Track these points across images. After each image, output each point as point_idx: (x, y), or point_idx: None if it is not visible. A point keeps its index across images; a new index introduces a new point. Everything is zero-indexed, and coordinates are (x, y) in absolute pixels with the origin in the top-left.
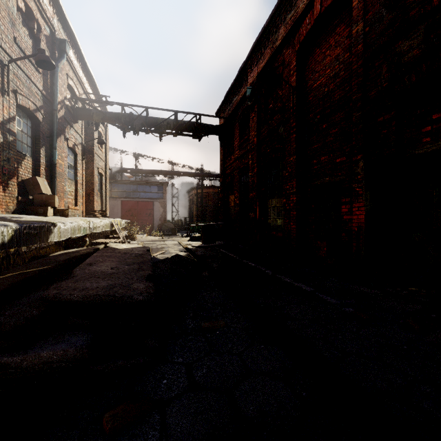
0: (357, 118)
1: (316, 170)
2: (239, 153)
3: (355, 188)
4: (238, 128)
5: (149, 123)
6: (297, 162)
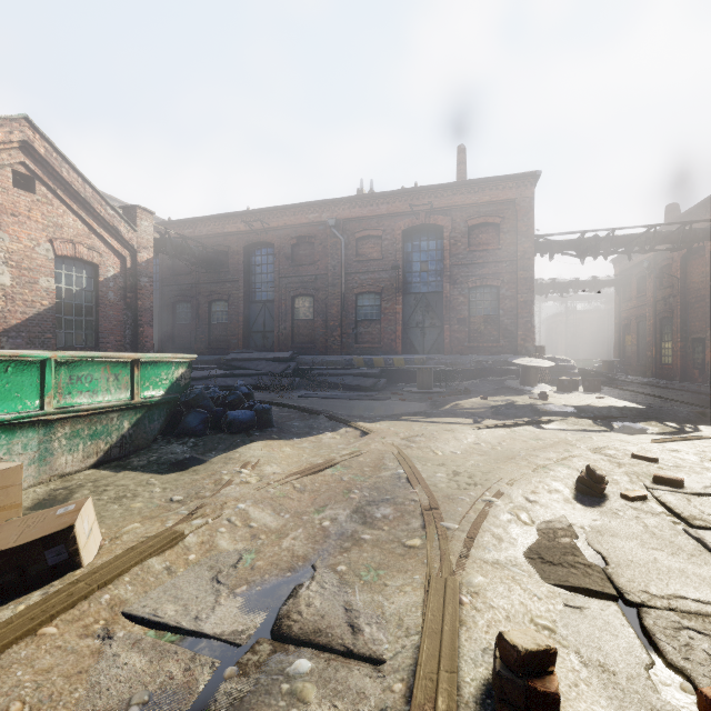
0: (707, 310)
1: (693, 329)
2: (636, 303)
3: (706, 343)
4: (635, 283)
5: (554, 288)
6: (681, 323)
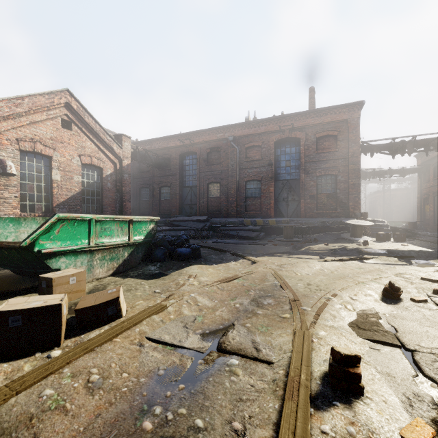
0: None
1: None
2: (433, 184)
3: None
4: (432, 170)
5: (374, 174)
6: None
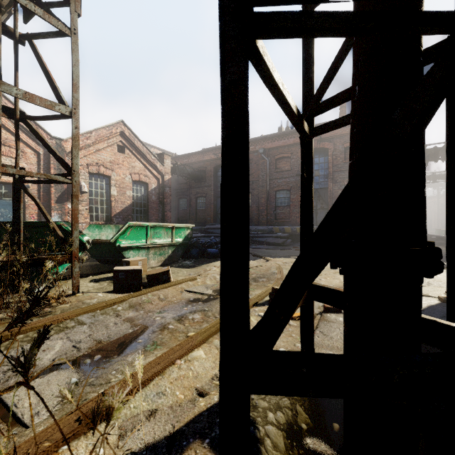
0: None
1: None
2: None
3: None
4: None
5: None
6: None
